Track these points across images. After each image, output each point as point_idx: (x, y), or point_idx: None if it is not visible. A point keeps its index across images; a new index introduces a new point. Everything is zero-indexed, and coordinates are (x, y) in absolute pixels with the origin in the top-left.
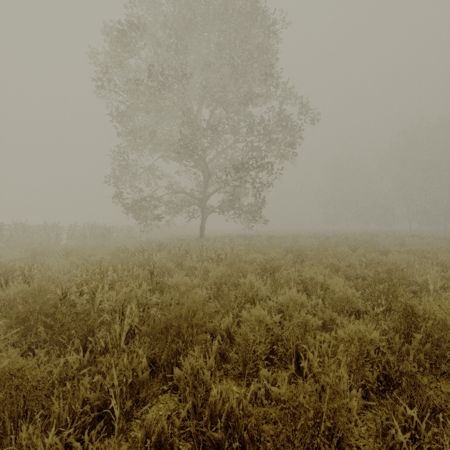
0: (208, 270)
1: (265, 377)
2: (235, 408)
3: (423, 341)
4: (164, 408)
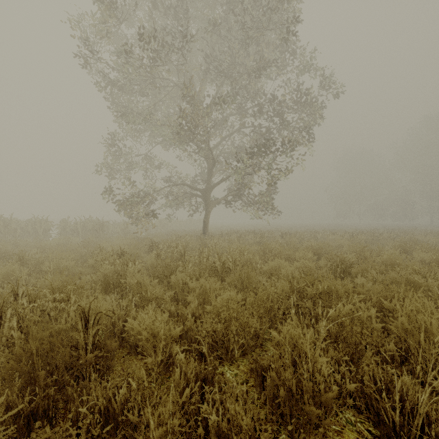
0: (207, 293)
1: None
2: None
3: None
4: None
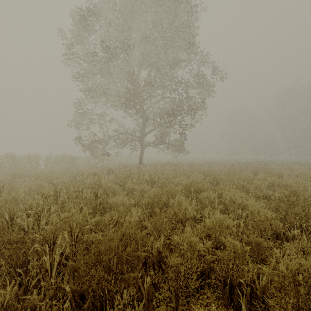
0: (144, 191)
1: None
2: None
3: None
4: None
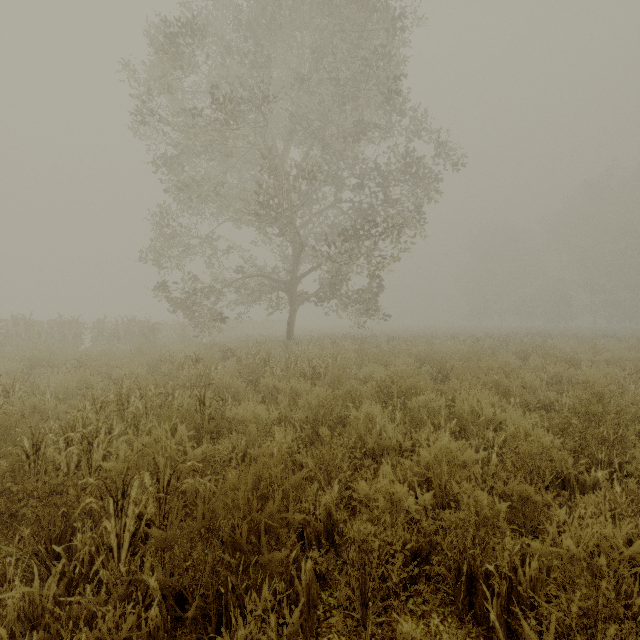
0: (297, 393)
1: None
2: None
3: None
4: None
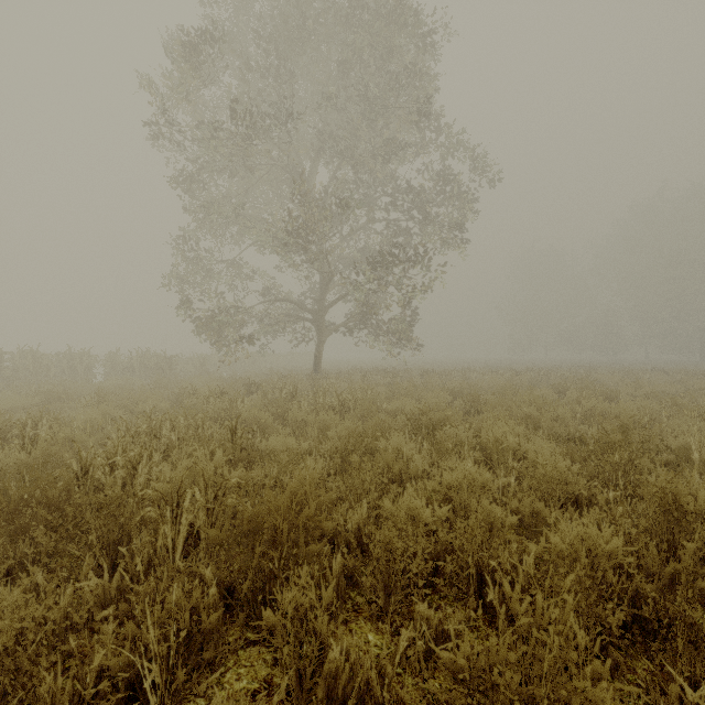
0: (327, 426)
1: (424, 618)
2: (374, 686)
3: (697, 554)
4: (248, 675)
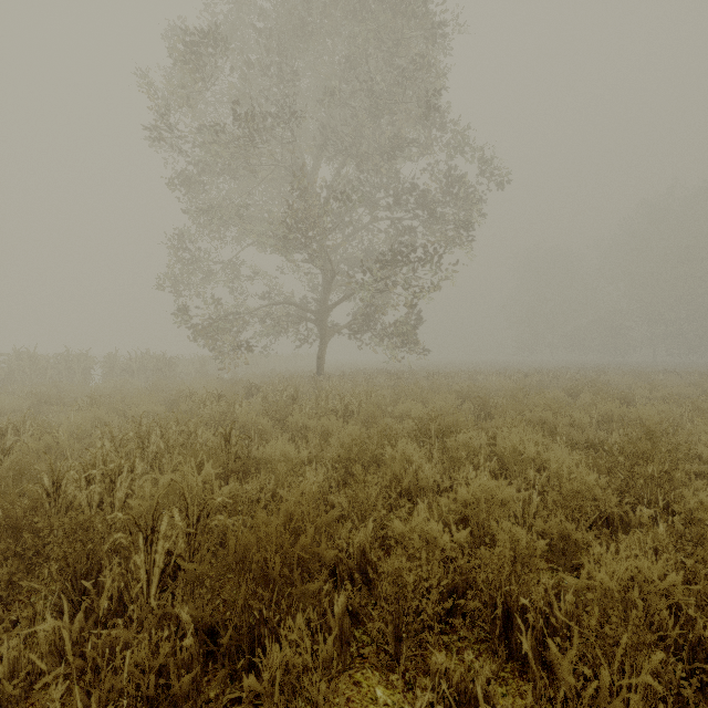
0: (329, 432)
1: (444, 672)
2: None
3: None
4: None
